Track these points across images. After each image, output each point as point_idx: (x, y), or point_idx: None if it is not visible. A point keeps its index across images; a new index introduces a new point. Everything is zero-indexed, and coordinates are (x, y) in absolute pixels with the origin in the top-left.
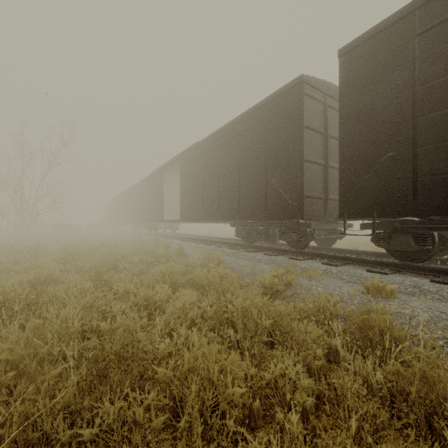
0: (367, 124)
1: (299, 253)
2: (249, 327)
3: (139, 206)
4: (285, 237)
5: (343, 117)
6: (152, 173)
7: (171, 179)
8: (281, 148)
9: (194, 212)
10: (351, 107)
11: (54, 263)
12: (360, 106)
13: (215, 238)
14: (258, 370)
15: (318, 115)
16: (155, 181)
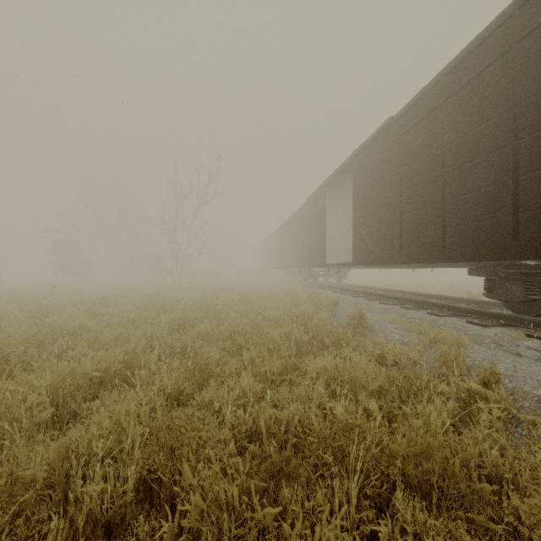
0: None
1: None
2: None
3: (293, 247)
4: None
5: None
6: (310, 197)
7: (336, 206)
8: None
9: (382, 248)
10: None
11: (158, 332)
12: None
13: (415, 294)
14: None
15: None
16: (313, 209)
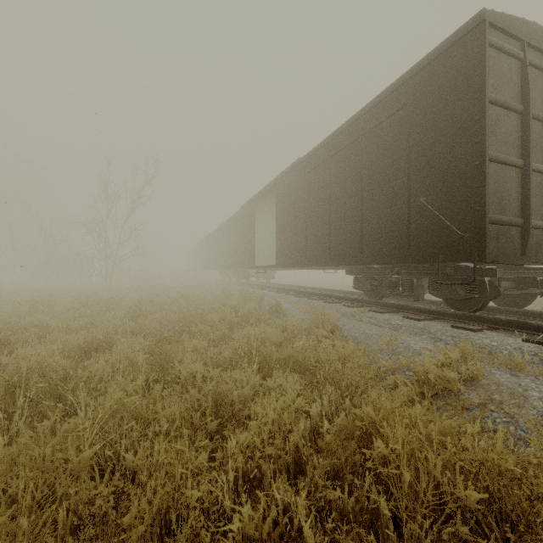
0: None
1: (468, 317)
2: (420, 492)
3: (227, 250)
4: (443, 292)
5: None
6: (242, 207)
7: (265, 215)
8: (437, 144)
9: (295, 255)
10: None
11: (118, 320)
12: None
13: (323, 290)
14: None
15: (511, 81)
16: (246, 217)
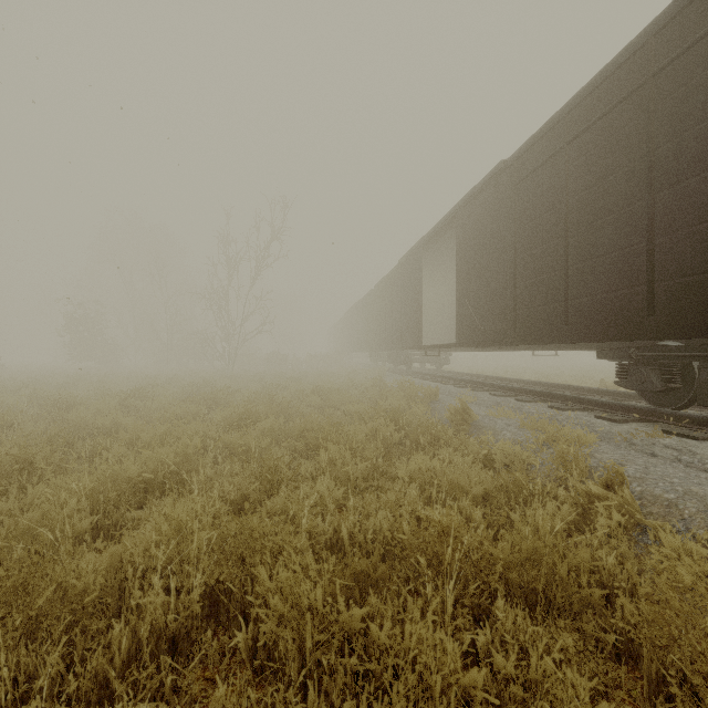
0: None
1: None
2: None
3: (380, 324)
4: None
5: None
6: (402, 260)
7: (435, 271)
8: None
9: (492, 326)
10: None
11: (212, 429)
12: None
13: (534, 384)
14: None
15: None
16: (406, 275)
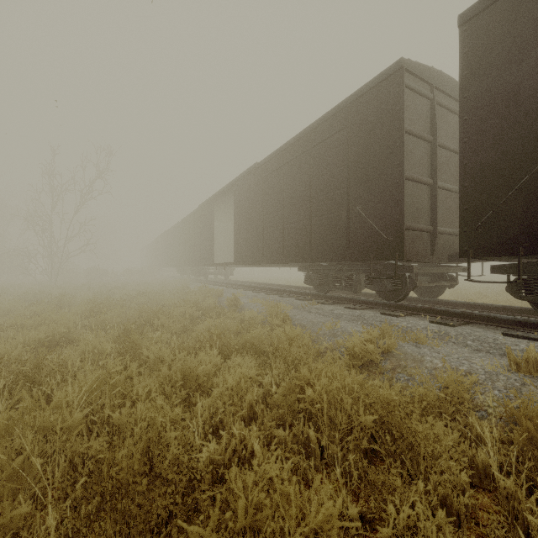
0: (506, 119)
1: (394, 306)
2: (338, 423)
3: (185, 247)
4: (375, 285)
5: (466, 111)
6: (201, 205)
7: (224, 213)
8: (369, 163)
9: (252, 253)
10: (479, 96)
11: (76, 317)
12: (494, 93)
13: (278, 286)
14: (357, 499)
15: (423, 116)
16: (204, 216)
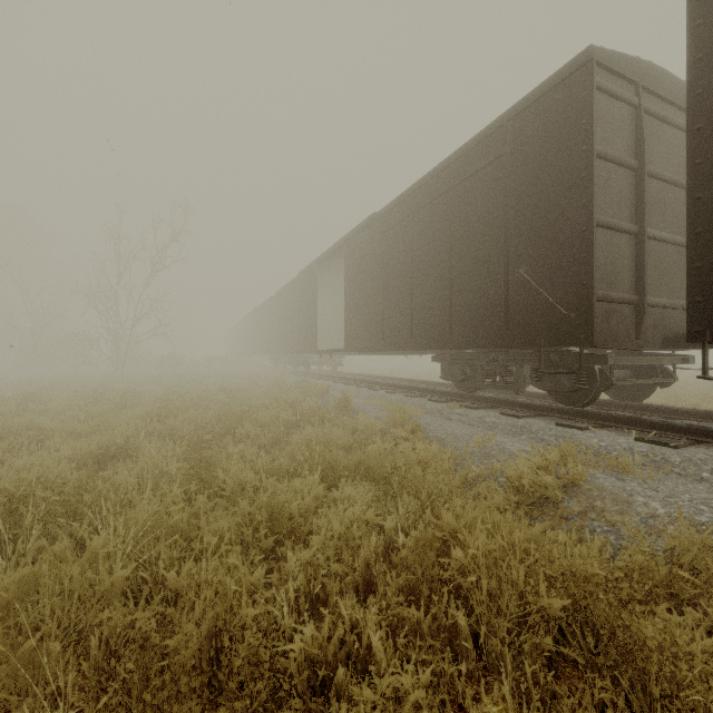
0: None
1: (576, 413)
2: (503, 604)
3: (281, 329)
4: (547, 382)
5: (699, 116)
6: (300, 273)
7: (331, 284)
8: (539, 204)
9: (368, 336)
10: None
11: (140, 421)
12: None
13: (404, 380)
14: None
15: (624, 131)
16: (305, 287)
